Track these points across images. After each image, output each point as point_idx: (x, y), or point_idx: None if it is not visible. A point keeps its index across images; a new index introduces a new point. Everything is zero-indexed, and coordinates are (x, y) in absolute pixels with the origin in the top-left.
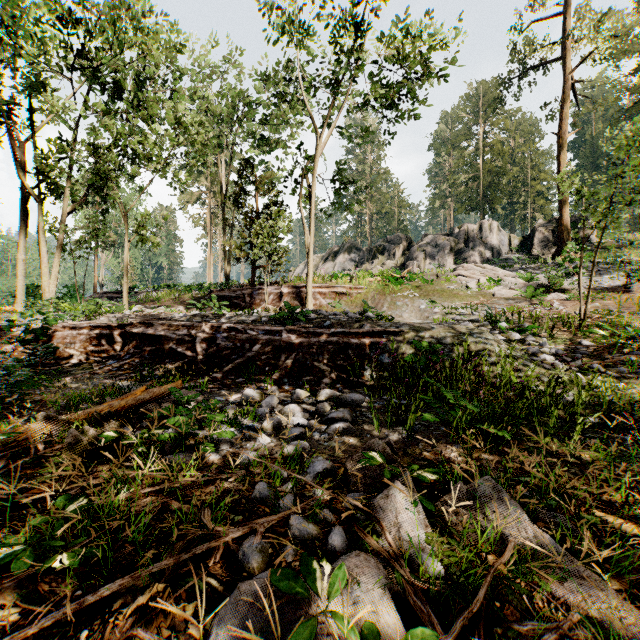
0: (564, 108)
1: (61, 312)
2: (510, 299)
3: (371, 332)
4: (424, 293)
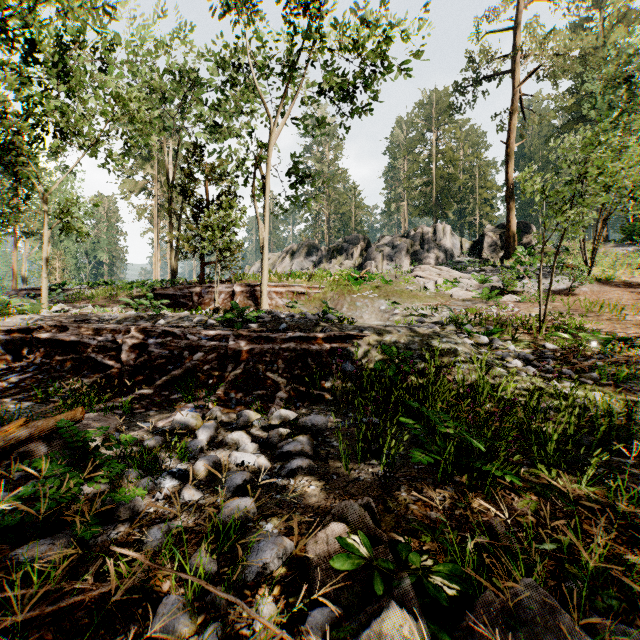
0: (511, 119)
1: None
2: (467, 300)
3: (333, 336)
4: (384, 294)
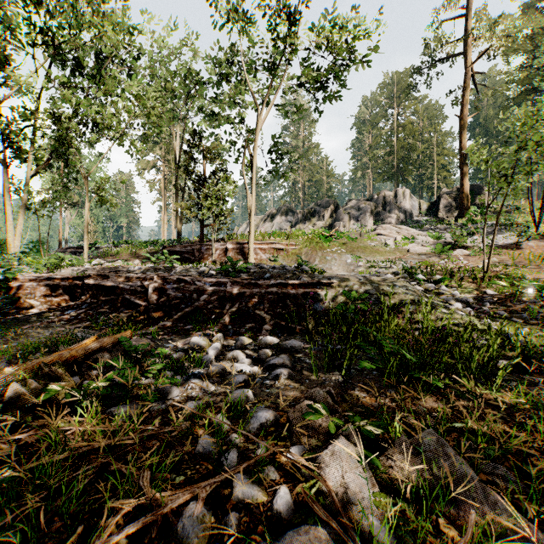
0: (464, 95)
1: (27, 265)
2: (422, 254)
3: (306, 283)
4: (350, 249)
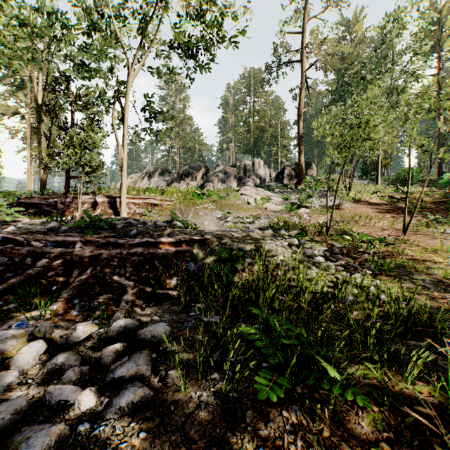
0: (301, 92)
1: None
2: (277, 212)
3: (178, 241)
4: (219, 206)
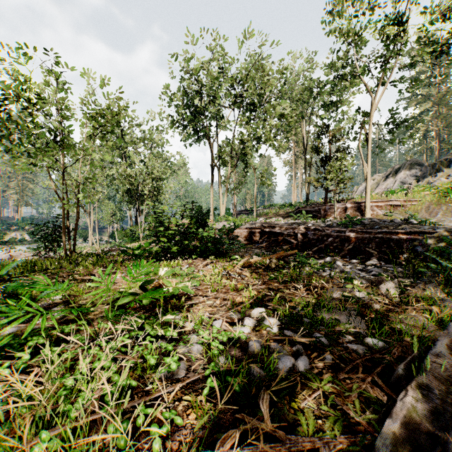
0: None
1: None
2: None
3: (408, 232)
4: None
